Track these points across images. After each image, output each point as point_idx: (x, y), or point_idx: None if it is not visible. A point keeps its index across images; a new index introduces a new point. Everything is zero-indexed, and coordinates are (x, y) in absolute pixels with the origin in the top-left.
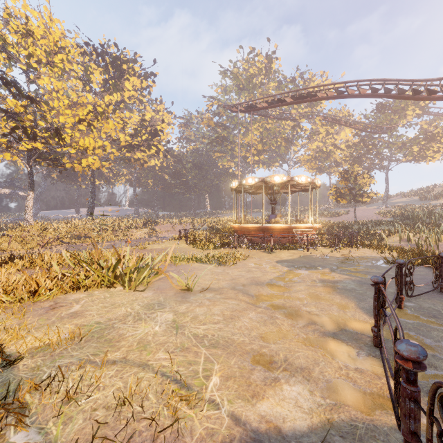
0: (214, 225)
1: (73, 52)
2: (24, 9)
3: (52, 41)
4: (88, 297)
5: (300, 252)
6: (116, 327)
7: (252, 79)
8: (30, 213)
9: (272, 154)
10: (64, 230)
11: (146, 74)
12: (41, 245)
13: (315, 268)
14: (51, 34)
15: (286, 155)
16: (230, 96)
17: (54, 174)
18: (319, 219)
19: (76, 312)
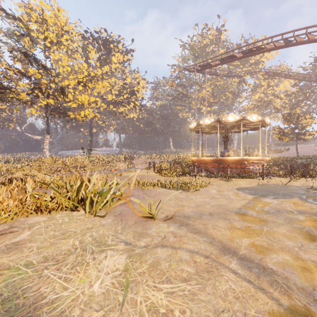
0: (176, 159)
1: (74, 34)
2: (40, 4)
3: (60, 26)
4: (46, 221)
5: (256, 180)
6: (43, 277)
7: (205, 48)
8: (47, 150)
9: (221, 105)
10: (68, 162)
11: (127, 50)
12: (51, 172)
13: (281, 196)
14: (59, 22)
15: (233, 105)
16: (188, 63)
17: (67, 126)
18: (262, 154)
19: (18, 242)
